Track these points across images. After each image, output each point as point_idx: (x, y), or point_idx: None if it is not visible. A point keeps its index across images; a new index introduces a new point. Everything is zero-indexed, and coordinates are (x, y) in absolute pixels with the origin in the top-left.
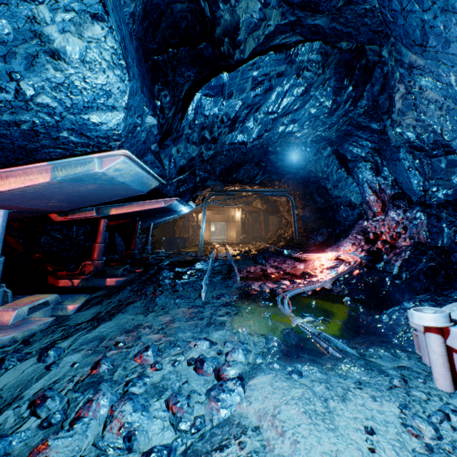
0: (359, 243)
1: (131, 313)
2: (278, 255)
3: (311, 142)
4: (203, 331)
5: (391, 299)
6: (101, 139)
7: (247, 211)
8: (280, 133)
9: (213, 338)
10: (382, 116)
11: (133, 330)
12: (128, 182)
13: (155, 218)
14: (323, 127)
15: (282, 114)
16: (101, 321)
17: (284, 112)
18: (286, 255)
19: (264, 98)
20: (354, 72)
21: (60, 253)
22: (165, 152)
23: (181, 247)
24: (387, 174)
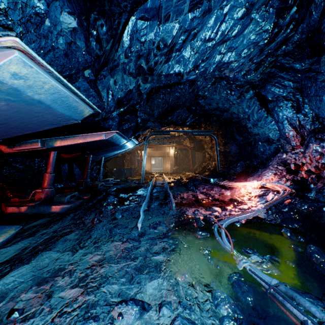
0: (281, 173)
1: (59, 250)
2: (206, 183)
3: (236, 86)
4: (134, 281)
5: None
6: None
7: (178, 149)
8: (216, 64)
9: (146, 294)
10: (324, 41)
11: (48, 279)
12: (47, 102)
13: (104, 152)
14: (259, 58)
15: (220, 41)
16: (15, 265)
17: (222, 38)
18: (213, 183)
19: (202, 22)
20: None
21: (21, 182)
22: (102, 83)
23: (128, 176)
24: (308, 111)
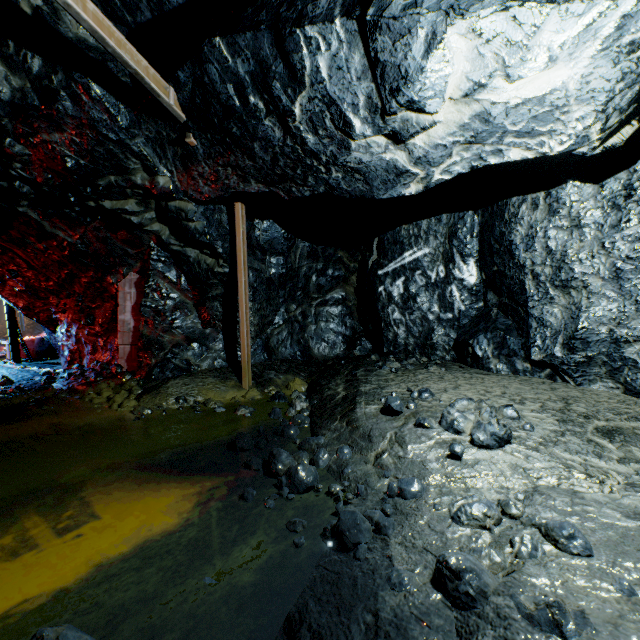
0: None
1: None
2: None
3: None
4: None
5: None
6: None
7: None
8: None
9: None
10: None
11: None
12: None
13: None
14: None
15: None
16: None
17: None
18: (0, 343)
19: None
20: None
21: None
22: None
23: None
24: None
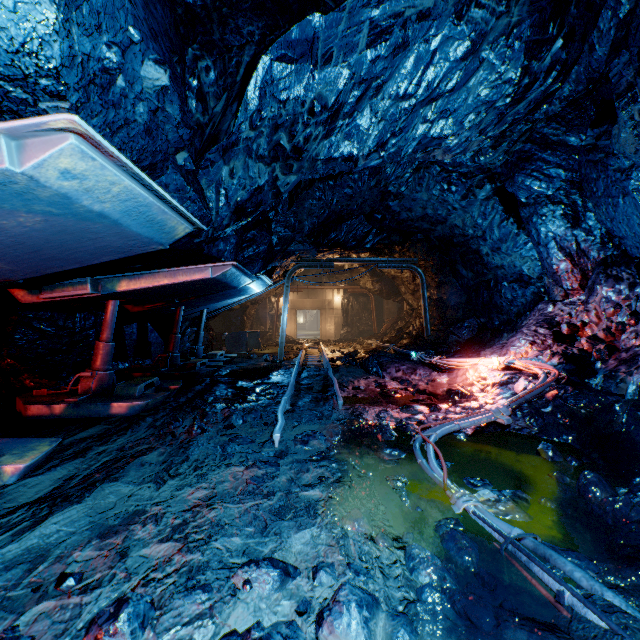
0: (543, 341)
1: (132, 481)
2: (402, 360)
3: (459, 176)
4: (270, 532)
5: (638, 450)
6: (7, 84)
7: (351, 294)
8: (419, 140)
9: (291, 552)
10: (615, 100)
11: (118, 528)
12: (114, 215)
13: (207, 302)
14: (498, 129)
15: (424, 99)
16: (58, 504)
17: (429, 95)
18: (416, 361)
19: (392, 66)
20: (568, 9)
21: (50, 358)
22: (208, 175)
23: (252, 347)
24: (593, 224)
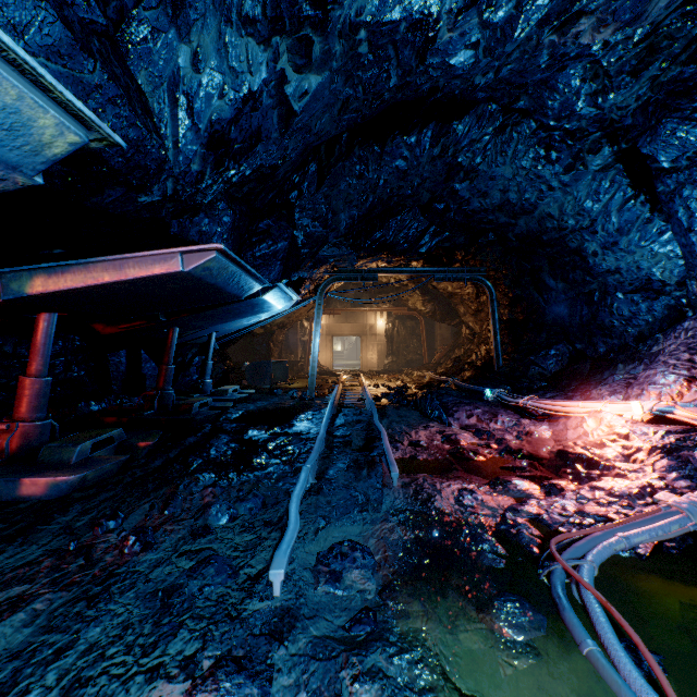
0: None
1: None
2: (472, 399)
3: (563, 136)
4: None
5: None
6: None
7: (396, 317)
8: None
9: None
10: None
11: None
12: None
13: (210, 321)
14: None
15: None
16: None
17: None
18: (492, 401)
19: None
20: None
21: None
22: (149, 61)
23: (278, 379)
24: None
